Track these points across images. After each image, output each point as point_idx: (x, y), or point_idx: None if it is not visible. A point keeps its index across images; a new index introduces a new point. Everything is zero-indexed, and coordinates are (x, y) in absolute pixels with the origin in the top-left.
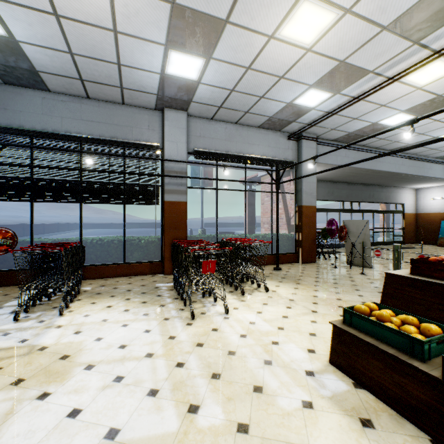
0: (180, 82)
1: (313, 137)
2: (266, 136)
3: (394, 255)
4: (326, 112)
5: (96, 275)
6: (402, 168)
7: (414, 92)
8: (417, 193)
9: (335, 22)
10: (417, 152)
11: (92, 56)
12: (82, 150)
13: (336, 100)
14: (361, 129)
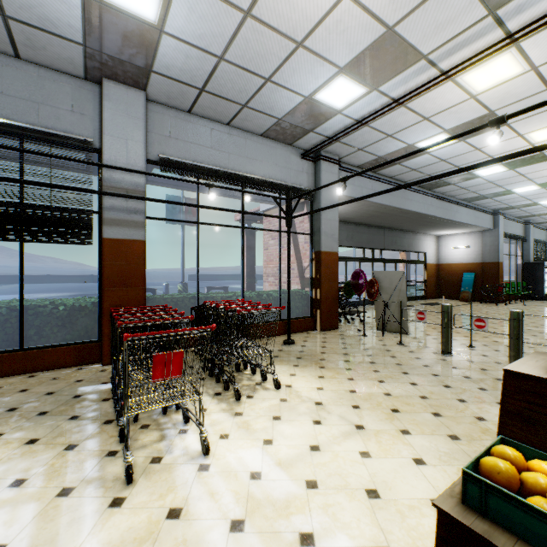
0: (126, 24)
1: (334, 159)
2: (272, 150)
3: (443, 319)
4: (355, 120)
5: None
6: (430, 210)
7: (466, 102)
8: (438, 240)
9: None
10: (446, 191)
11: None
12: None
13: (371, 102)
14: (393, 153)
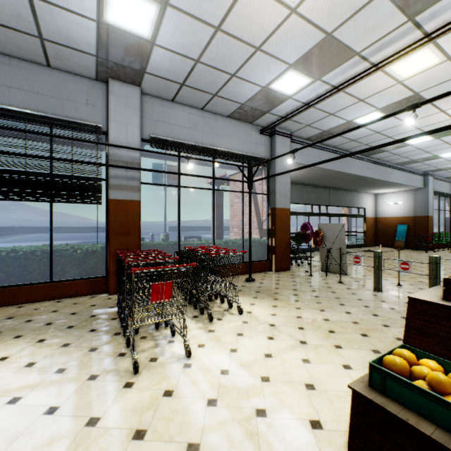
0: (127, 40)
1: (287, 133)
2: (236, 127)
3: (375, 262)
4: (303, 103)
5: (4, 301)
6: (368, 173)
7: (394, 87)
8: (376, 198)
9: None
10: (381, 157)
11: None
12: None
13: (315, 89)
14: (335, 127)
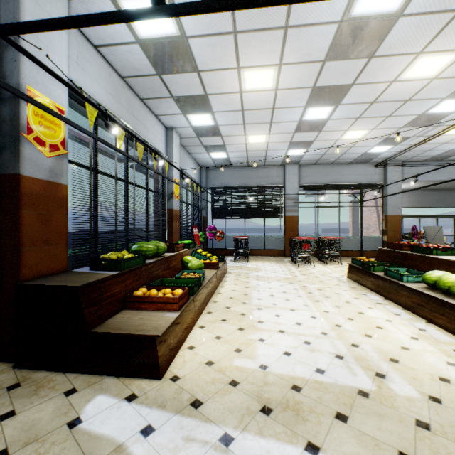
0: (294, 156)
1: (397, 163)
2: (355, 168)
3: None
4: (397, 151)
5: (251, 254)
6: None
7: None
8: None
9: (369, 131)
10: None
11: (255, 156)
12: (247, 194)
13: (399, 147)
14: (442, 153)
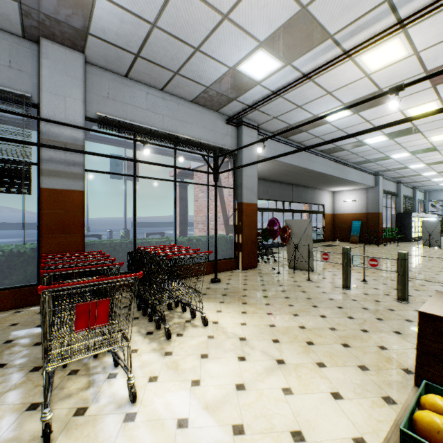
0: None
1: (254, 125)
2: (201, 114)
3: (344, 259)
4: (272, 91)
5: None
6: (329, 170)
7: (361, 80)
8: (334, 195)
9: None
10: (341, 155)
11: None
12: None
13: (285, 75)
14: (301, 122)
